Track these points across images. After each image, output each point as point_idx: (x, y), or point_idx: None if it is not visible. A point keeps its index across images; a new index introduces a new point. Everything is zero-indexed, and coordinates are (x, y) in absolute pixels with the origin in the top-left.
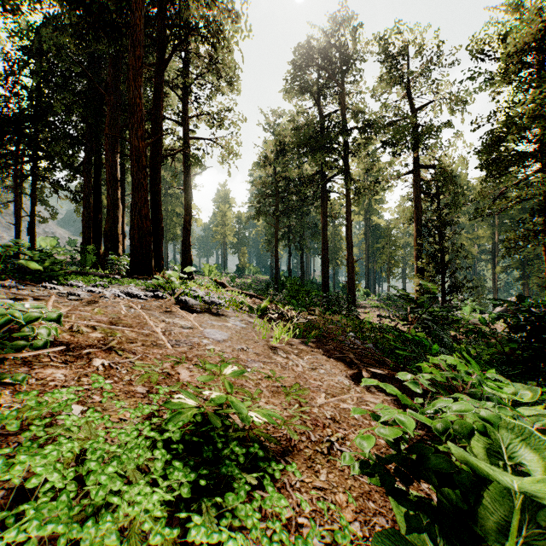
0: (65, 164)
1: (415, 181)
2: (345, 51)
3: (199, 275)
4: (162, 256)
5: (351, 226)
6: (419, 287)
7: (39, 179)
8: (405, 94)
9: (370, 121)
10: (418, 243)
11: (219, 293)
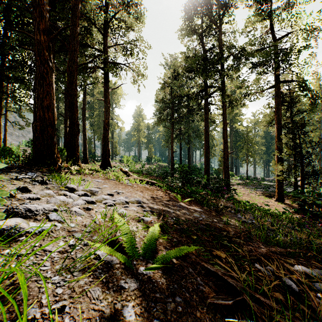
0: (19, 83)
1: (276, 93)
2: (223, 1)
3: (121, 163)
4: (78, 148)
5: (226, 128)
6: (280, 172)
7: (1, 94)
8: (267, 30)
9: (243, 48)
10: (278, 139)
11: (117, 184)
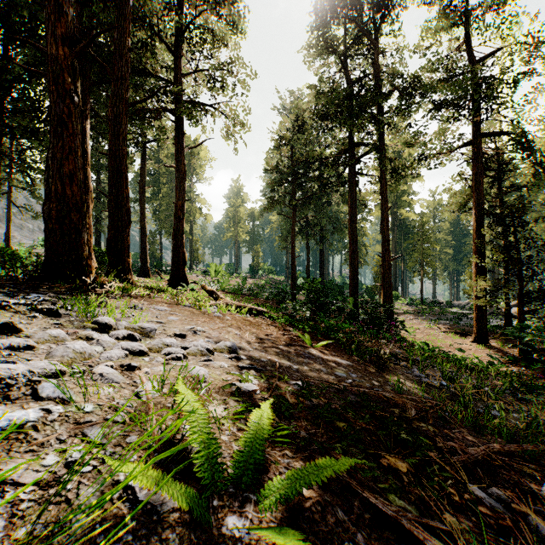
0: (30, 138)
1: (474, 155)
2: None
3: (207, 276)
4: (128, 250)
5: (387, 215)
6: (482, 292)
7: None
8: (458, 46)
9: (416, 77)
10: (478, 235)
11: (196, 315)
